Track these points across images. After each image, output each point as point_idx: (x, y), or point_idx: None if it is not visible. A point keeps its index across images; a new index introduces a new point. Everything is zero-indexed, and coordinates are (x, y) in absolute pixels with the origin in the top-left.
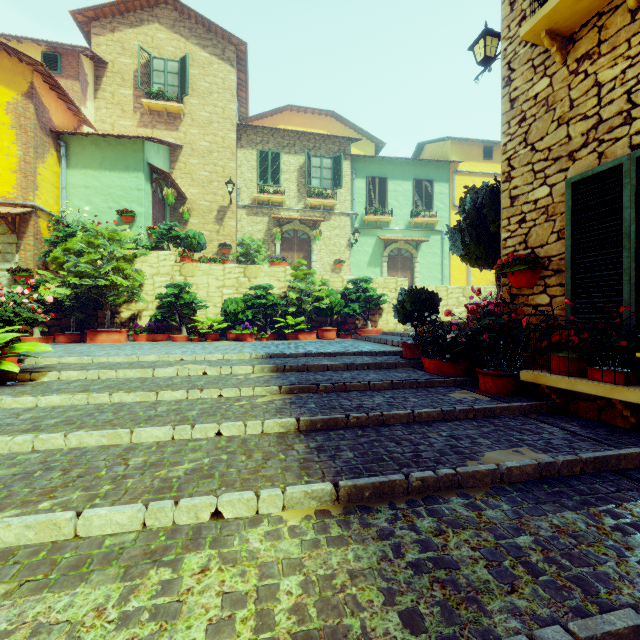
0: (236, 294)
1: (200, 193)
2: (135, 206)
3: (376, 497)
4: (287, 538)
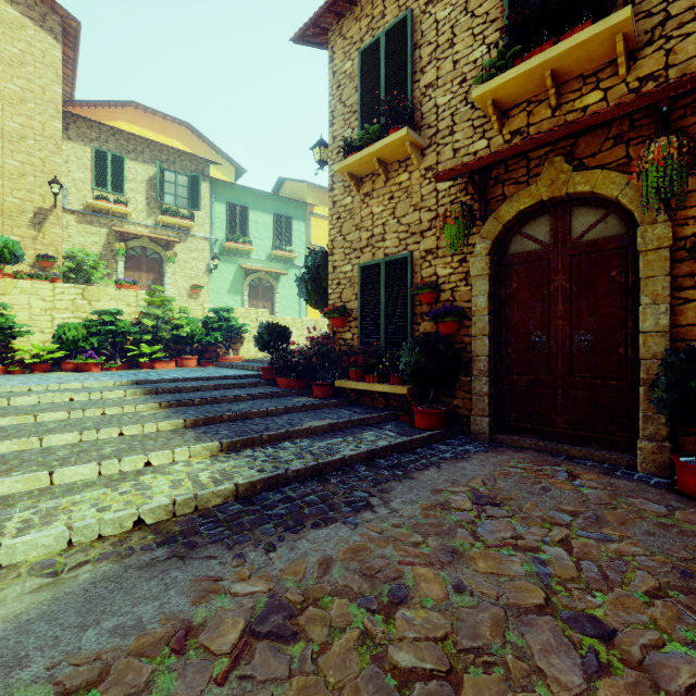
0: (73, 319)
1: (5, 186)
2: None
3: (244, 447)
4: (197, 465)
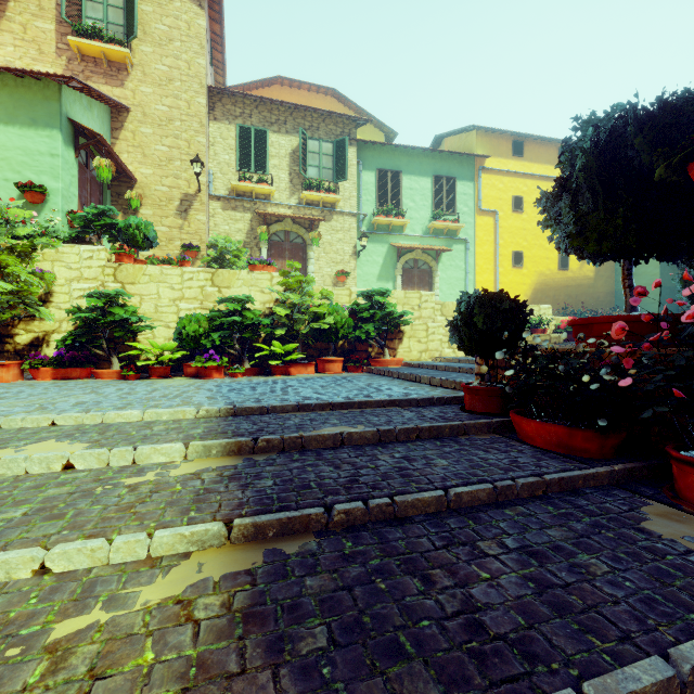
0: (199, 309)
1: (155, 174)
2: (47, 179)
3: None
4: None
